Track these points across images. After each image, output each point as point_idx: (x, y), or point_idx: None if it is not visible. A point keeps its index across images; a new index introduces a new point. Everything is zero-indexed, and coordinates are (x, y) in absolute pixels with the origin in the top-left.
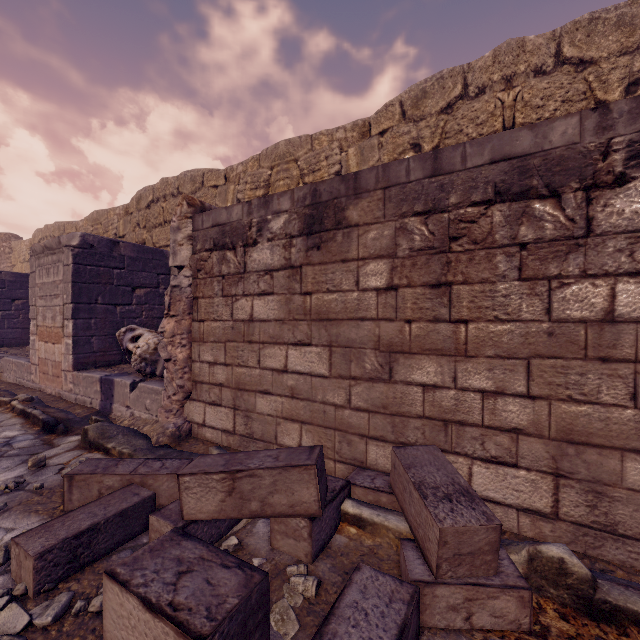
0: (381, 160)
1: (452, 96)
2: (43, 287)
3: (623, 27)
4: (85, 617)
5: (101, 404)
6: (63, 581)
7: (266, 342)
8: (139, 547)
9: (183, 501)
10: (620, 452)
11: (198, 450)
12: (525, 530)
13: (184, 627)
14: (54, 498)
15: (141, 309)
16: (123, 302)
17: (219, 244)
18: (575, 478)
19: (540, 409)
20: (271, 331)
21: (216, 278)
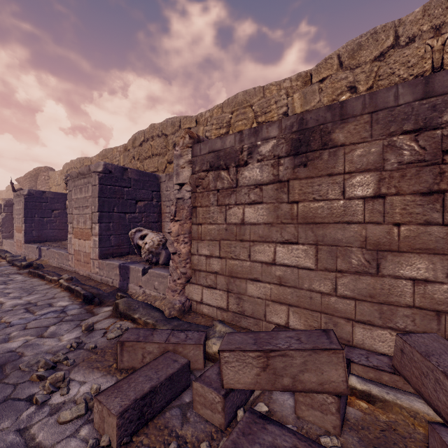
0: (321, 101)
1: (385, 46)
2: (77, 201)
3: None
4: None
5: (120, 283)
6: (135, 434)
7: (256, 241)
8: (184, 406)
9: (223, 372)
10: None
11: (200, 322)
12: None
13: None
14: (106, 357)
15: (141, 216)
16: (130, 211)
17: (214, 166)
18: None
19: None
20: (260, 232)
21: (212, 192)
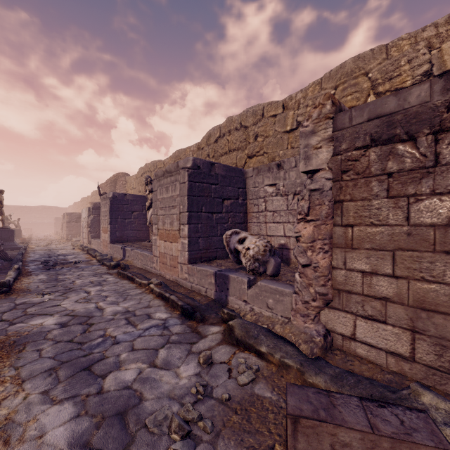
0: None
1: None
2: (163, 201)
3: None
4: None
5: (216, 294)
6: None
7: None
8: None
9: None
10: None
11: (360, 371)
12: None
13: None
14: (255, 424)
15: (228, 216)
16: (217, 211)
17: (381, 138)
18: None
19: None
20: None
21: (375, 177)
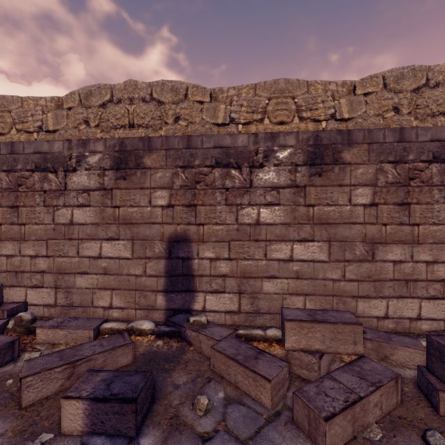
0: (68, 125)
1: (105, 99)
2: None
3: (173, 91)
4: None
5: None
6: None
7: None
8: None
9: None
10: (74, 274)
11: None
12: (46, 314)
13: None
14: None
15: None
16: None
17: None
18: (62, 288)
19: (51, 261)
20: None
21: None
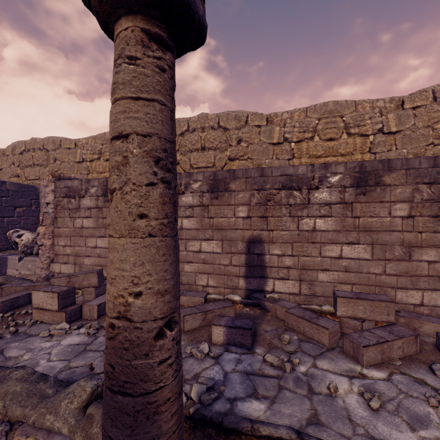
0: None
1: (183, 130)
2: None
3: (236, 119)
4: (20, 315)
5: None
6: (9, 311)
7: (88, 236)
8: None
9: None
10: (183, 263)
11: None
12: None
13: (54, 292)
14: None
15: (20, 219)
16: (8, 215)
17: (68, 195)
18: None
19: None
20: (90, 232)
21: (66, 209)
